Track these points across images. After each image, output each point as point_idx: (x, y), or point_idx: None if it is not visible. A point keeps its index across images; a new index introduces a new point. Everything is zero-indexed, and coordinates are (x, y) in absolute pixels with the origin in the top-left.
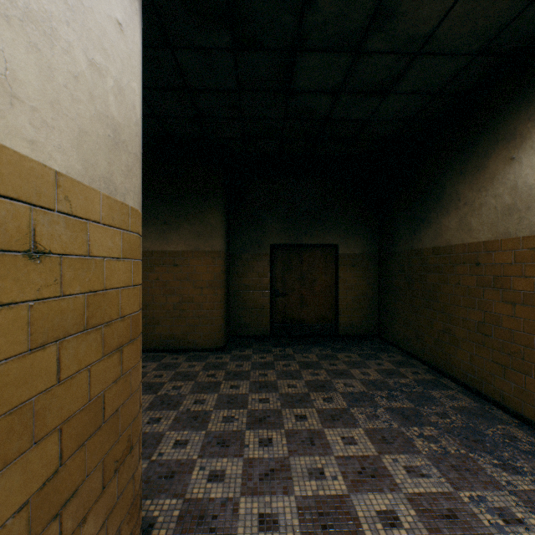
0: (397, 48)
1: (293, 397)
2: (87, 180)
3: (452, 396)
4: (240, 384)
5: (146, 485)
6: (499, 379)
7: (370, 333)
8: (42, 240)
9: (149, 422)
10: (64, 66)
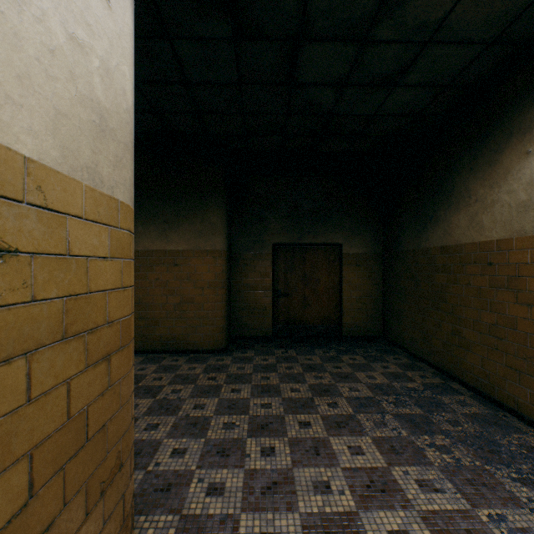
0: (406, 36)
1: (297, 402)
2: (66, 170)
3: (463, 402)
4: (241, 388)
5: (141, 499)
6: (513, 384)
7: (375, 334)
8: (5, 236)
9: (146, 428)
10: (36, 36)
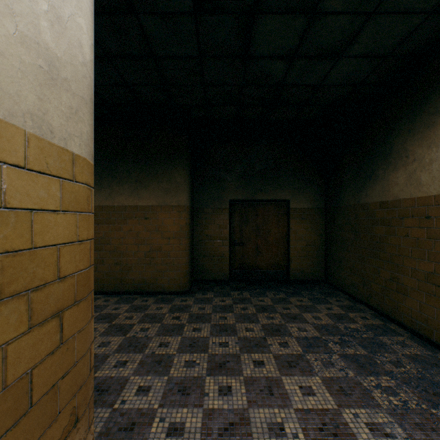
0: (353, 7)
1: (251, 341)
2: (0, 113)
3: (403, 343)
4: (202, 327)
5: (105, 438)
6: None
7: (318, 278)
8: None
9: (115, 365)
10: None
